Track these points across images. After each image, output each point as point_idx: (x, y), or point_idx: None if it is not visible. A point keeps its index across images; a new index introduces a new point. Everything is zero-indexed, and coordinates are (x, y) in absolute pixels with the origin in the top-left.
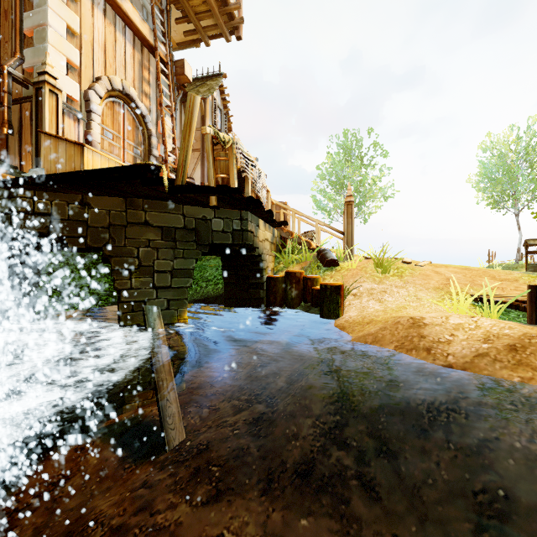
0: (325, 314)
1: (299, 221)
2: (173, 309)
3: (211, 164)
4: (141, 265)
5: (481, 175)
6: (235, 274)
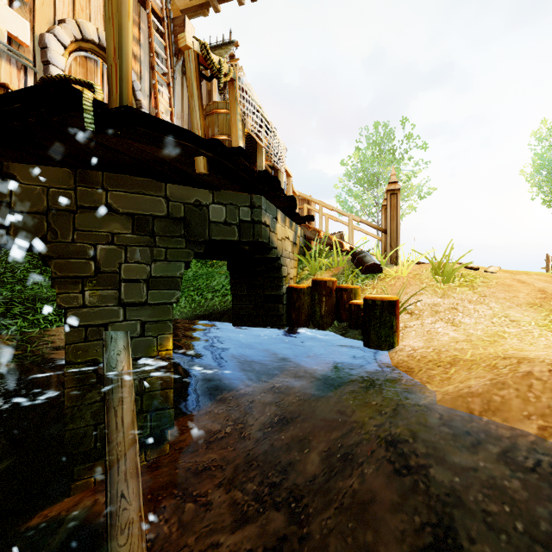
0: (372, 342)
1: (327, 218)
2: (150, 335)
3: (196, 101)
4: (99, 271)
5: (536, 168)
6: (246, 284)
